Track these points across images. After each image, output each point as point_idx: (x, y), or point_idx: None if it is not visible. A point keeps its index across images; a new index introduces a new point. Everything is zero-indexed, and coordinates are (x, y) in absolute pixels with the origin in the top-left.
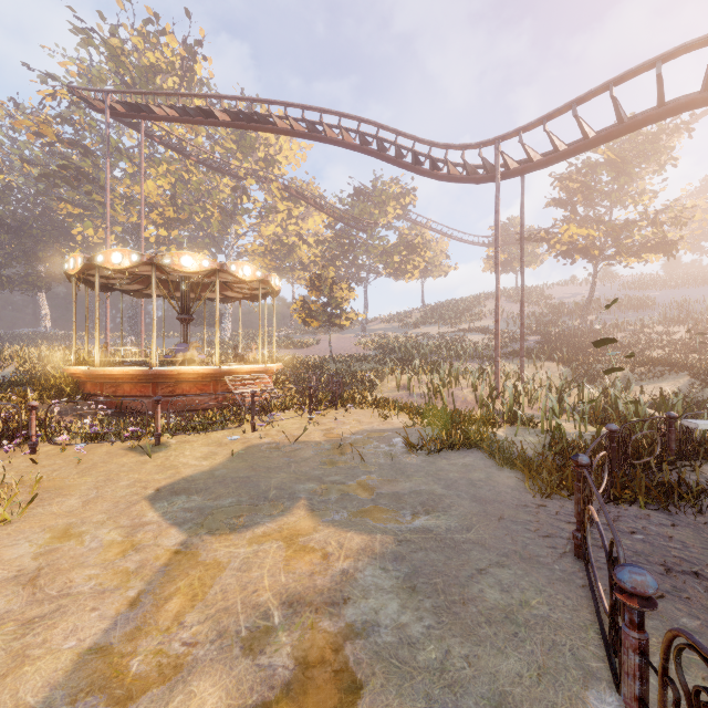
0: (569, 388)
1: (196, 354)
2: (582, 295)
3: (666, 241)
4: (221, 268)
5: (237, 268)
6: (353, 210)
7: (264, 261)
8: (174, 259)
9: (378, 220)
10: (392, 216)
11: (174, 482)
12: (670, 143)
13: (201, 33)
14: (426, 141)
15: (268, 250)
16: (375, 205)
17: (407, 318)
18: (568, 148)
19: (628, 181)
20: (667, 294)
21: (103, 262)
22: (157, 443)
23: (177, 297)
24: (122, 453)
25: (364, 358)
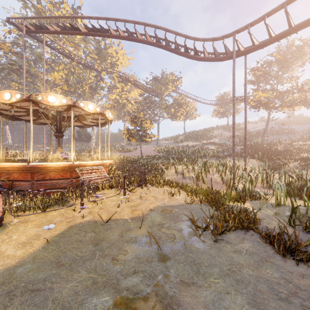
0: (272, 174)
1: (60, 155)
2: (258, 128)
3: (306, 99)
4: (74, 104)
5: (84, 105)
6: (152, 87)
7: (111, 111)
8: (43, 97)
9: (164, 92)
10: (170, 90)
11: None
12: (308, 51)
13: (80, 3)
14: (192, 37)
15: (112, 106)
16: (162, 85)
17: (177, 138)
18: (277, 35)
19: (287, 70)
20: (298, 127)
21: None
22: None
23: None
24: None
25: (157, 157)
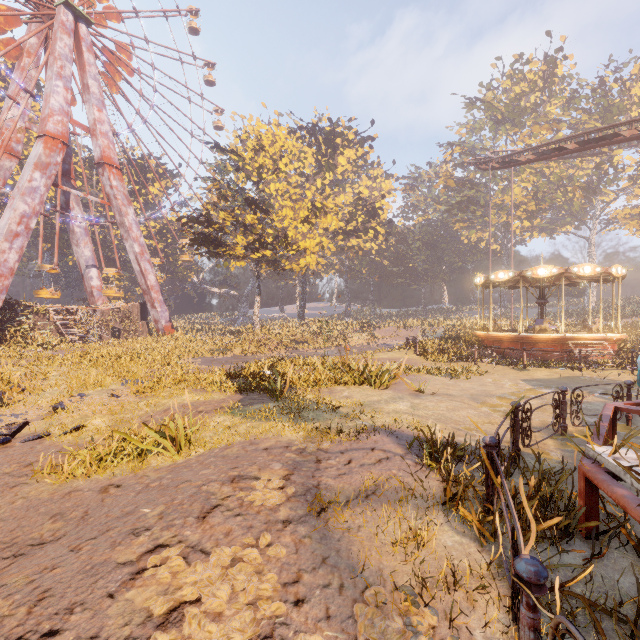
0: None
1: (548, 326)
2: None
3: None
4: (565, 271)
5: (578, 269)
6: None
7: (639, 224)
8: (533, 271)
9: None
10: None
11: (531, 379)
12: None
13: (561, 40)
14: None
15: None
16: None
17: None
18: None
19: None
20: None
21: (494, 278)
22: (523, 368)
23: (536, 285)
24: (508, 369)
25: None
